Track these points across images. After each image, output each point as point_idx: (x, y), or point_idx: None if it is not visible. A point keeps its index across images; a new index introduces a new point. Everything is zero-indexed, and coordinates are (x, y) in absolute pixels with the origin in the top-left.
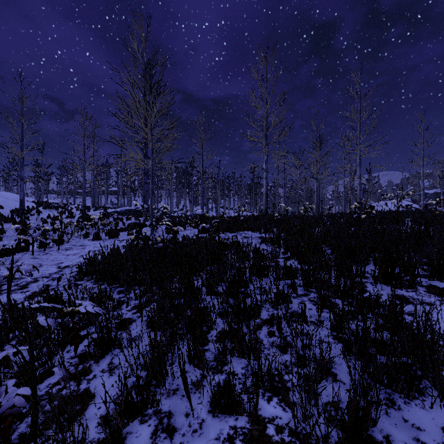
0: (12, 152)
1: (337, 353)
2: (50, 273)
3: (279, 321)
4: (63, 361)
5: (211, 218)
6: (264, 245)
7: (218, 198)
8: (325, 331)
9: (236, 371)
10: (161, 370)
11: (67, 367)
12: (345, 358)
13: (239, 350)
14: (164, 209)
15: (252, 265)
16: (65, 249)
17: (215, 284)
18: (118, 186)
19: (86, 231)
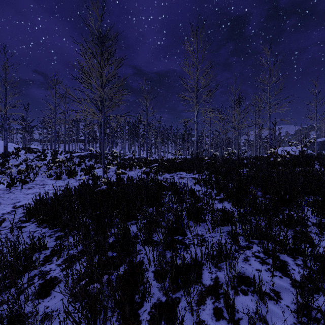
0: None
1: None
2: (3, 213)
3: (233, 310)
4: None
5: (153, 161)
6: (198, 185)
7: (160, 145)
8: (287, 313)
9: None
10: None
11: None
12: None
13: None
14: (114, 153)
15: (189, 212)
16: (28, 188)
17: (152, 232)
18: (84, 136)
19: (54, 171)
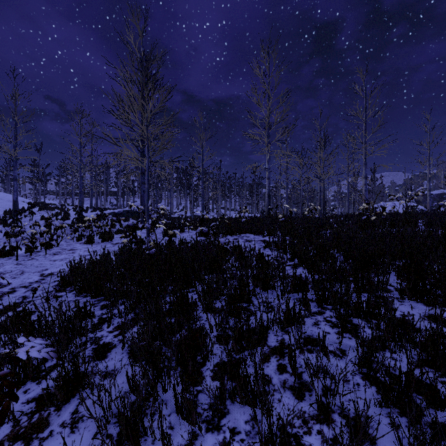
0: (5, 151)
1: (371, 402)
2: (31, 282)
3: (294, 357)
4: (12, 411)
5: (212, 220)
6: (268, 250)
7: (219, 199)
8: (350, 366)
9: (238, 427)
10: (137, 431)
11: (18, 417)
12: (383, 410)
13: (242, 395)
14: (161, 210)
15: (256, 276)
16: (53, 253)
17: (213, 298)
18: (117, 187)
19: (81, 233)
